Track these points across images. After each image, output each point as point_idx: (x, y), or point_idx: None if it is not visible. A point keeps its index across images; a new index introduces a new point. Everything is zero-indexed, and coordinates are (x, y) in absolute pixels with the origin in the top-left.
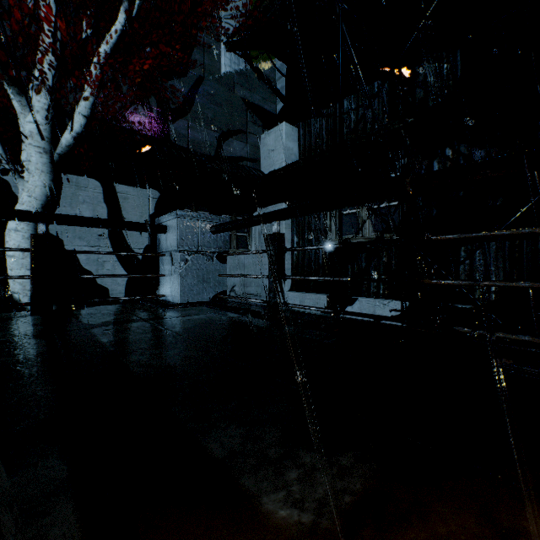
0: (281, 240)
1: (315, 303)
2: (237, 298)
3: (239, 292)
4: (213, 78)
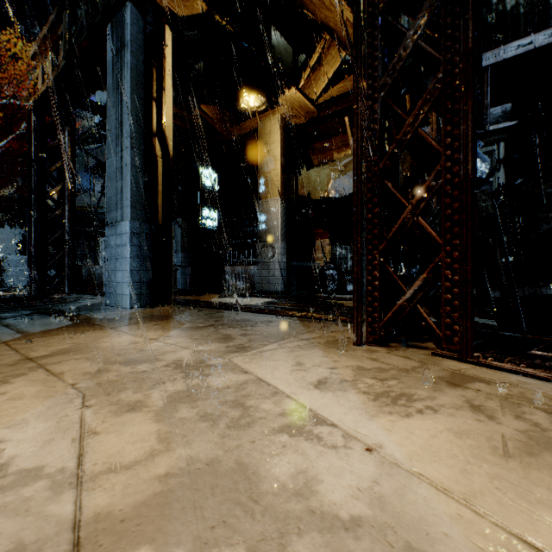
0: None
1: None
2: None
3: None
4: None
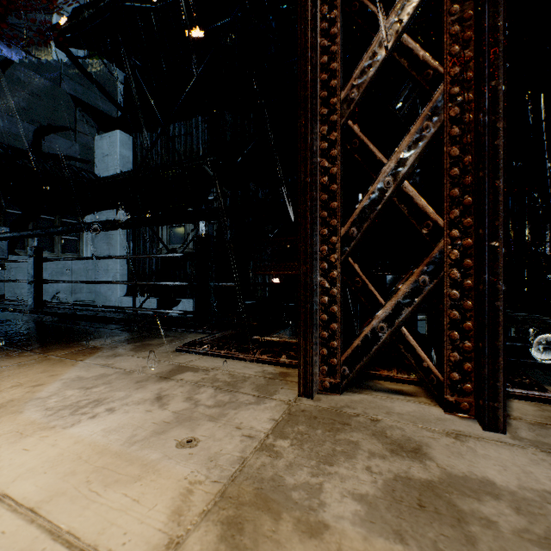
0: (38, 253)
1: (148, 306)
2: (9, 300)
3: (65, 299)
4: (31, 63)
